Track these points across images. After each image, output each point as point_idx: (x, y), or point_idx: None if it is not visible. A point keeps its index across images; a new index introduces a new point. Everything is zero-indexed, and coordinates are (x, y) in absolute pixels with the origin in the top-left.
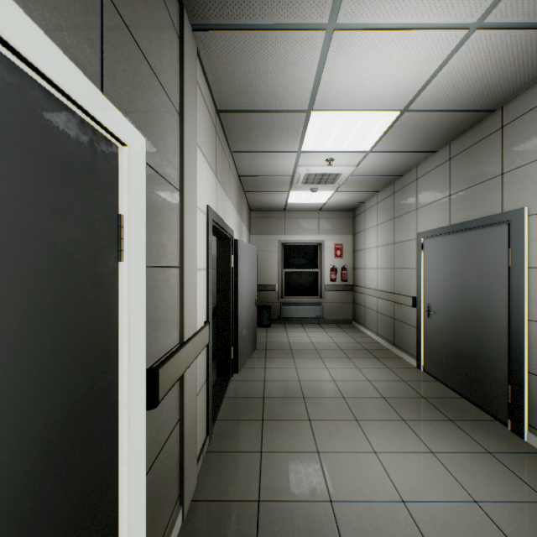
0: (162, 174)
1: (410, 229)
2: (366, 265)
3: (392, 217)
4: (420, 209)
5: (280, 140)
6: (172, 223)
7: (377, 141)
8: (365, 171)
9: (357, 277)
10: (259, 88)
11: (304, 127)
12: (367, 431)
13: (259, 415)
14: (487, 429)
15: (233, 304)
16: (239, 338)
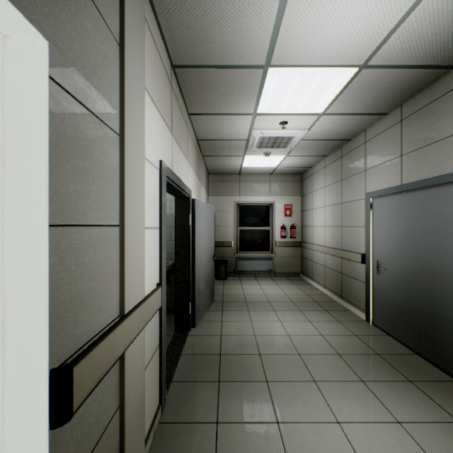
0: (88, 106)
1: (358, 189)
2: (313, 223)
3: (339, 179)
4: (369, 170)
5: (236, 101)
6: (107, 172)
7: (331, 102)
8: (316, 135)
9: (304, 234)
10: (215, 37)
11: (260, 86)
12: (326, 395)
13: (216, 376)
14: (449, 391)
15: (191, 261)
16: (197, 293)
